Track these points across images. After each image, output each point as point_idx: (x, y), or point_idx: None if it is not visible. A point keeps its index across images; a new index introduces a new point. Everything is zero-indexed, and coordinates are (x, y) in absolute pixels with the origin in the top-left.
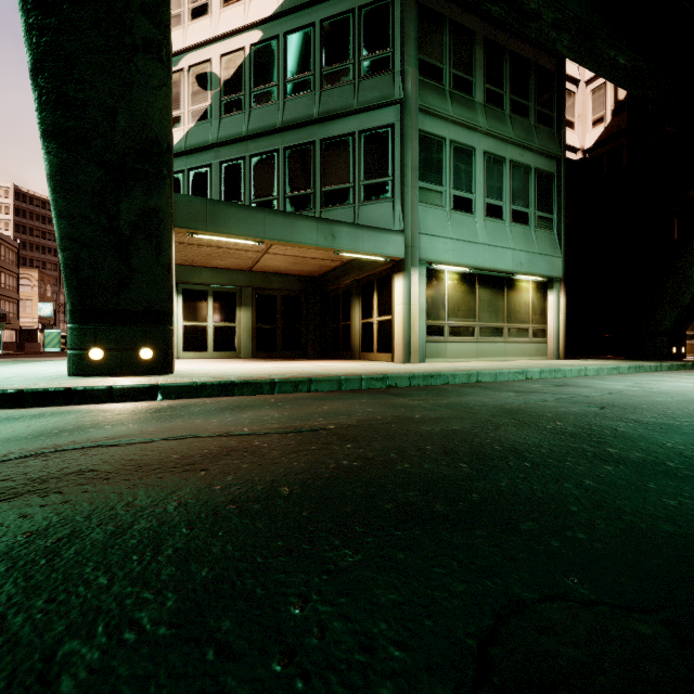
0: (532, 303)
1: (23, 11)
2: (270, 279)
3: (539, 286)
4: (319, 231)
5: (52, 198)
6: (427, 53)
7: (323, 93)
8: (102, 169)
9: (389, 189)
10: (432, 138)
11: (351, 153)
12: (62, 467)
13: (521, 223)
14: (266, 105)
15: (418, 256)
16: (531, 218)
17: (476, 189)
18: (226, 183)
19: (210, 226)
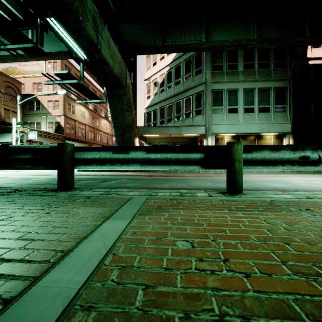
0: (273, 144)
1: (110, 111)
2: (177, 139)
3: (277, 137)
4: (176, 129)
5: (115, 137)
6: (216, 62)
7: (184, 83)
8: (121, 131)
9: (202, 111)
10: (218, 90)
11: (191, 101)
12: (108, 175)
13: (265, 112)
14: (170, 89)
15: (211, 132)
16: (271, 109)
17: (239, 103)
18: (160, 114)
19: (147, 133)
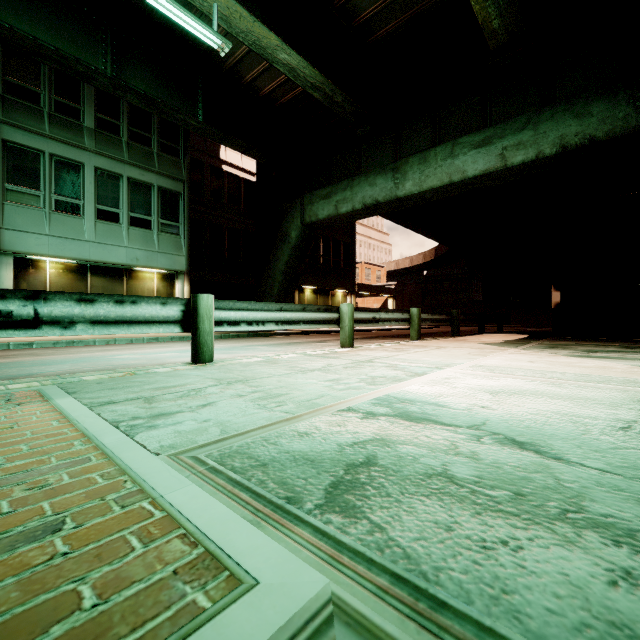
0: (158, 289)
1: None
2: None
3: (166, 277)
4: None
5: None
6: (19, 77)
7: None
8: None
9: None
10: (25, 149)
11: None
12: None
13: (142, 228)
14: None
15: None
16: (155, 224)
17: (86, 196)
18: None
19: None
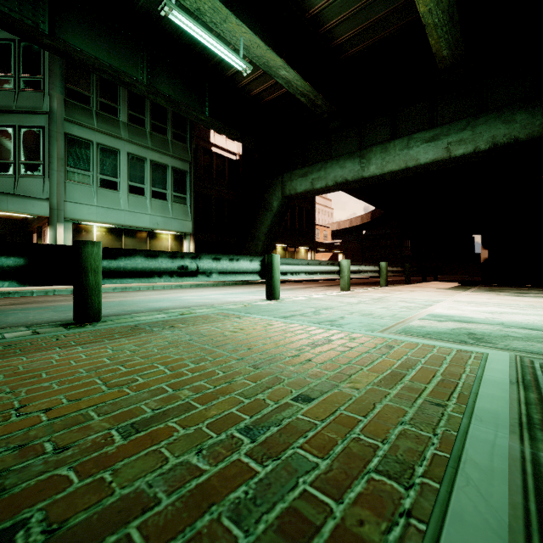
0: (171, 247)
1: None
2: None
3: (177, 237)
4: None
5: None
6: (76, 85)
7: None
8: None
9: (41, 169)
10: (80, 140)
11: (13, 139)
12: None
13: (160, 199)
14: None
15: (63, 216)
16: (169, 196)
17: (121, 175)
18: None
19: None
